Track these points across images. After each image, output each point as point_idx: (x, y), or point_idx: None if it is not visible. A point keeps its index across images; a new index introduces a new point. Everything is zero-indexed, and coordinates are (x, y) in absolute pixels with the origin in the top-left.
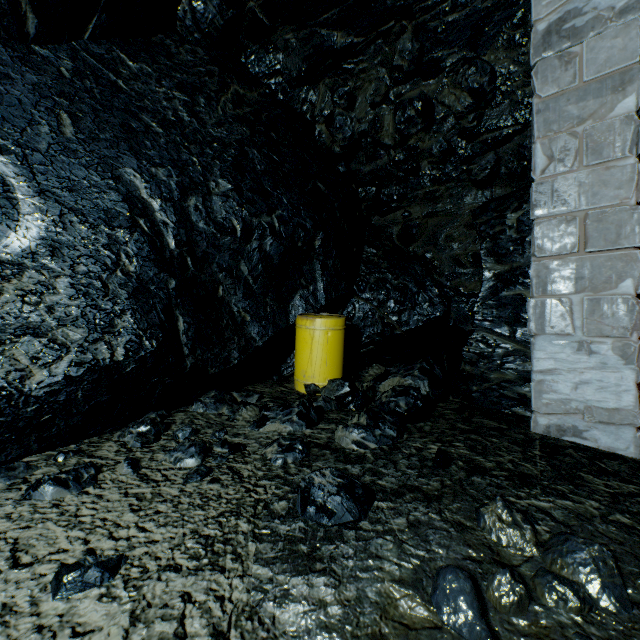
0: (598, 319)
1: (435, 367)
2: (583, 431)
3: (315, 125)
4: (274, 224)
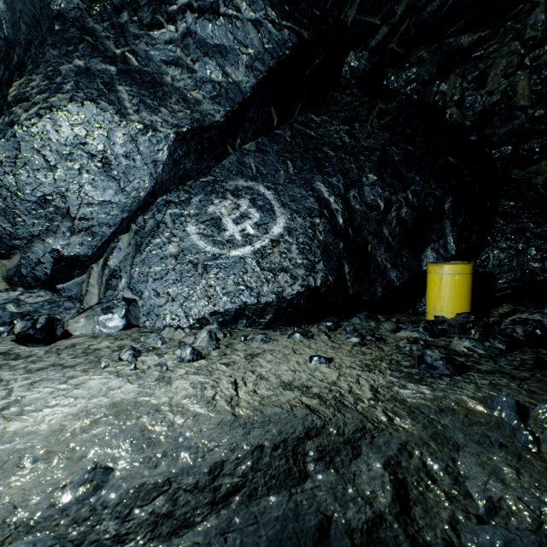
0: None
1: None
2: None
3: (445, 110)
4: (408, 197)
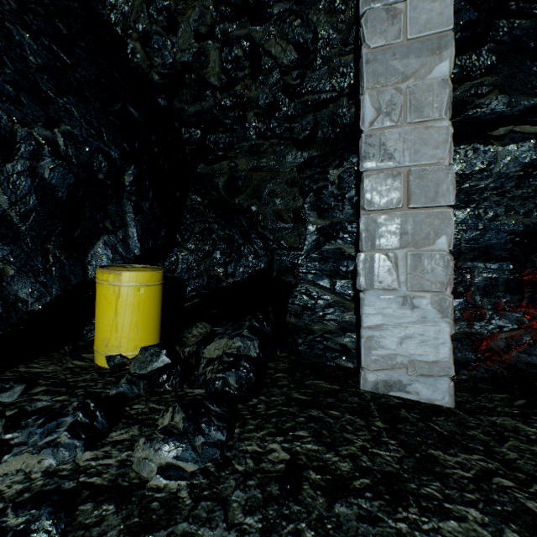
0: (420, 274)
1: (265, 324)
2: (407, 385)
3: (127, 39)
4: (57, 142)
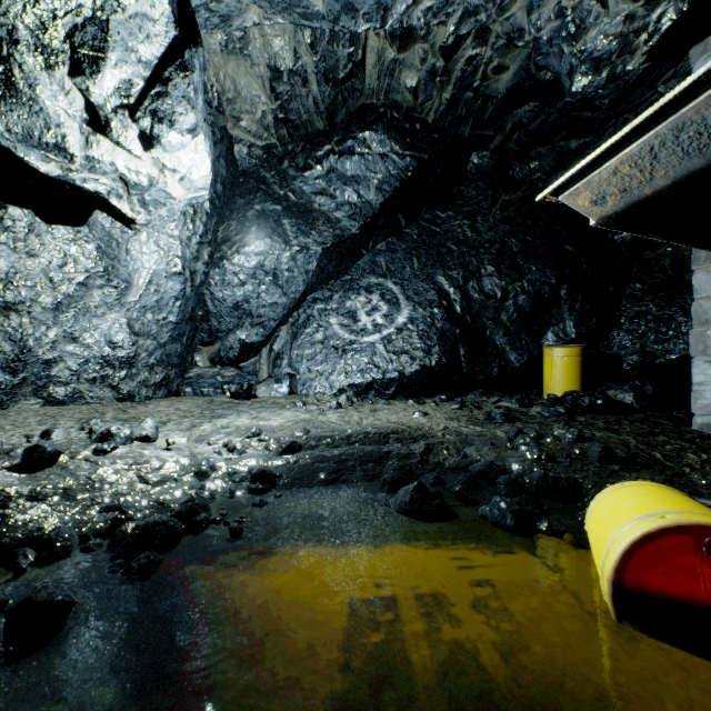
0: None
1: (646, 384)
2: None
3: None
4: (523, 286)
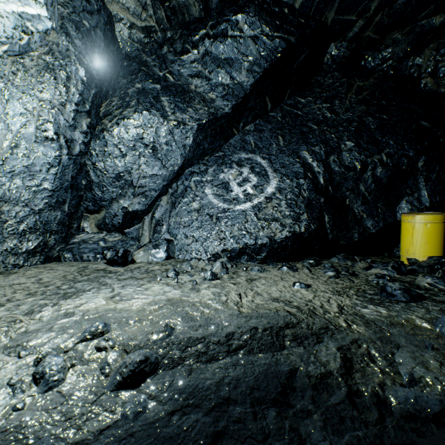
0: None
1: None
2: None
3: (420, 81)
4: (382, 159)
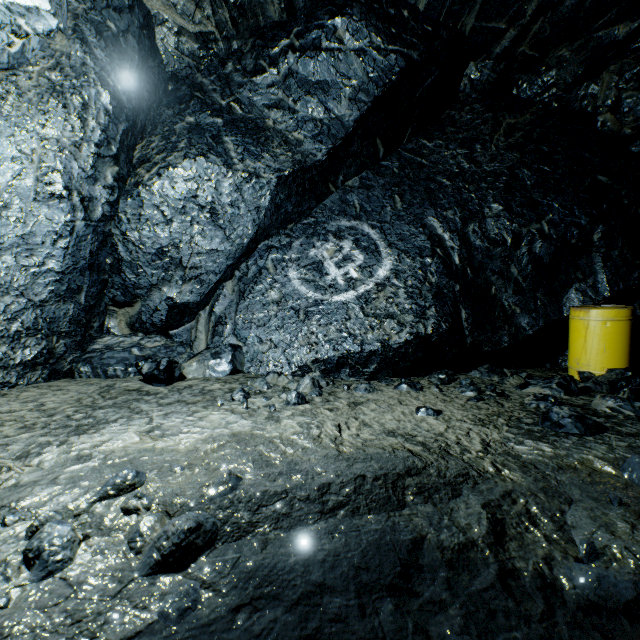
0: None
1: None
2: None
3: (596, 117)
4: (543, 229)
